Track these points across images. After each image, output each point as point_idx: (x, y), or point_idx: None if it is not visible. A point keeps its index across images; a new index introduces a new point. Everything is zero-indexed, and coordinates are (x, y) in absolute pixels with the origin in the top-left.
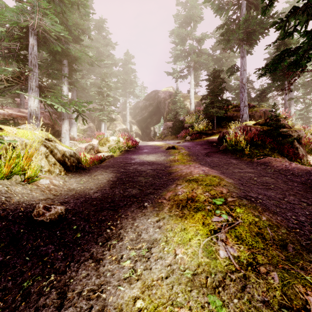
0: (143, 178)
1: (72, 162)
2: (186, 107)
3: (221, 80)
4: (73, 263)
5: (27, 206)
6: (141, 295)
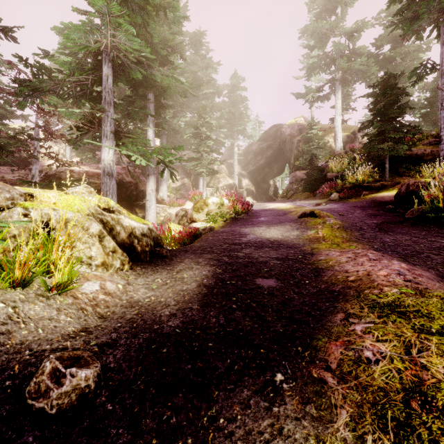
0: (263, 282)
1: (145, 246)
2: (328, 146)
3: (400, 91)
4: None
5: (29, 360)
6: None
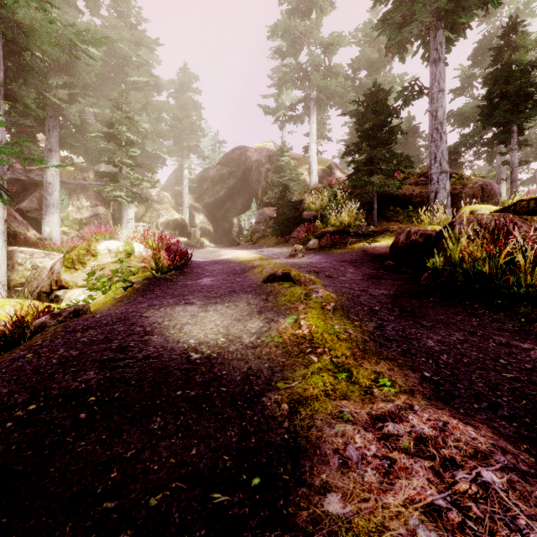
0: None
1: None
2: (302, 179)
3: (390, 110)
4: None
5: None
6: None
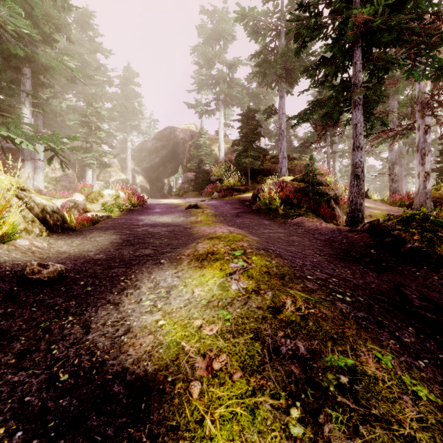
0: (156, 240)
1: (56, 220)
2: (214, 154)
3: (256, 123)
4: (90, 308)
5: (14, 266)
6: (162, 318)
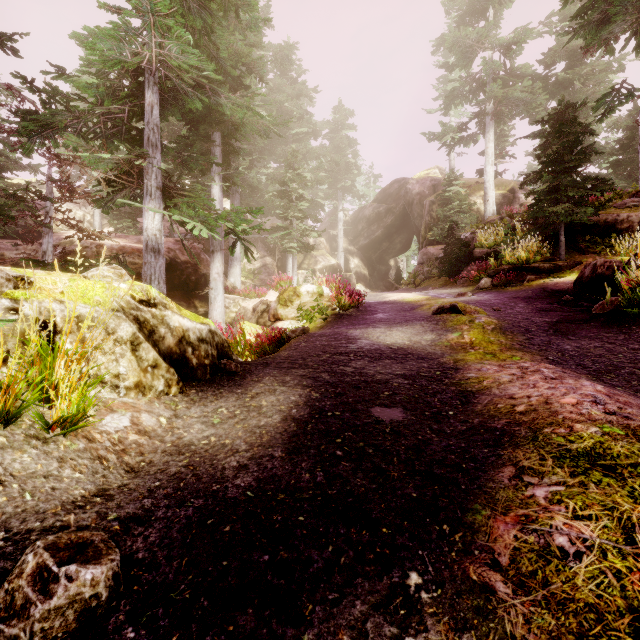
0: (383, 413)
1: (204, 357)
2: (475, 210)
3: (581, 128)
4: None
5: (3, 549)
6: None
